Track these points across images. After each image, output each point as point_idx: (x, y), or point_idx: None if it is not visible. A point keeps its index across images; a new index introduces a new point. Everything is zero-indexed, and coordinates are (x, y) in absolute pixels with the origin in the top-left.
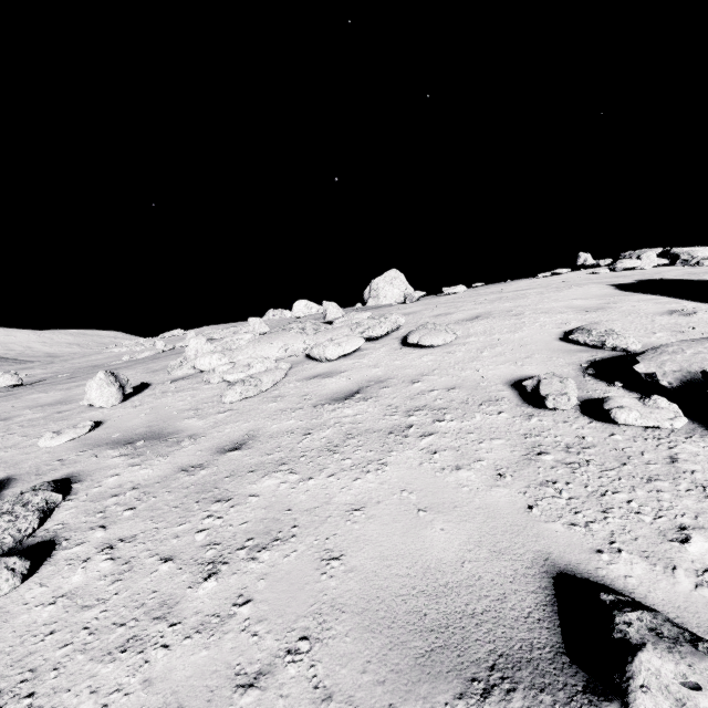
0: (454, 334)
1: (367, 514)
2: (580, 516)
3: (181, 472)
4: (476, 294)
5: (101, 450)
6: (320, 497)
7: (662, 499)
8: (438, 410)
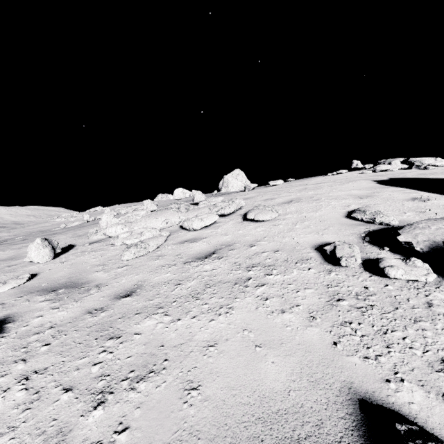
0: (277, 213)
1: (219, 350)
2: (371, 350)
3: (87, 314)
4: (290, 186)
5: (32, 296)
6: (185, 335)
7: (426, 336)
8: (268, 267)
